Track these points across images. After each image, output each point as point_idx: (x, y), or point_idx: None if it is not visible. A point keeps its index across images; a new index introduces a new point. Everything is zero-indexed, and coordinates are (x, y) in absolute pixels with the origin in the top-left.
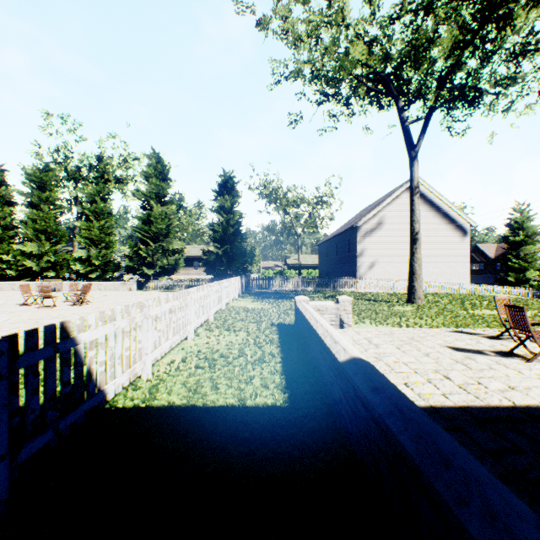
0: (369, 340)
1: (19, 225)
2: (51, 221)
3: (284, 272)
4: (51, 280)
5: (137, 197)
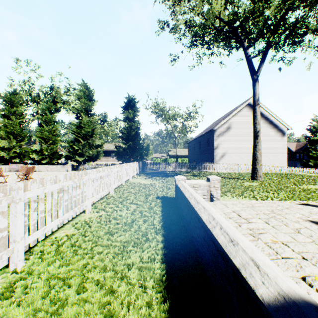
0: (237, 213)
1: None
2: (17, 126)
3: (167, 160)
4: (15, 164)
5: (72, 111)
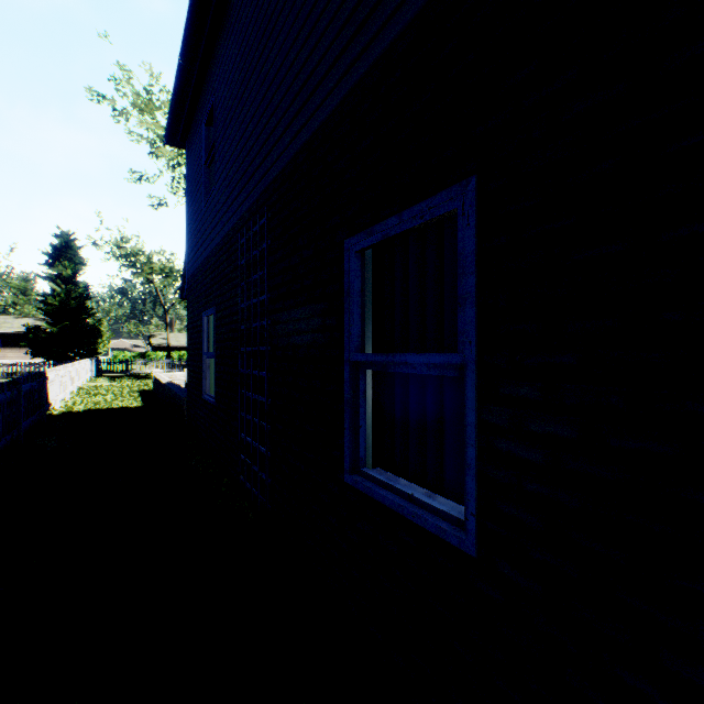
0: None
1: None
2: None
3: (148, 355)
4: None
5: None
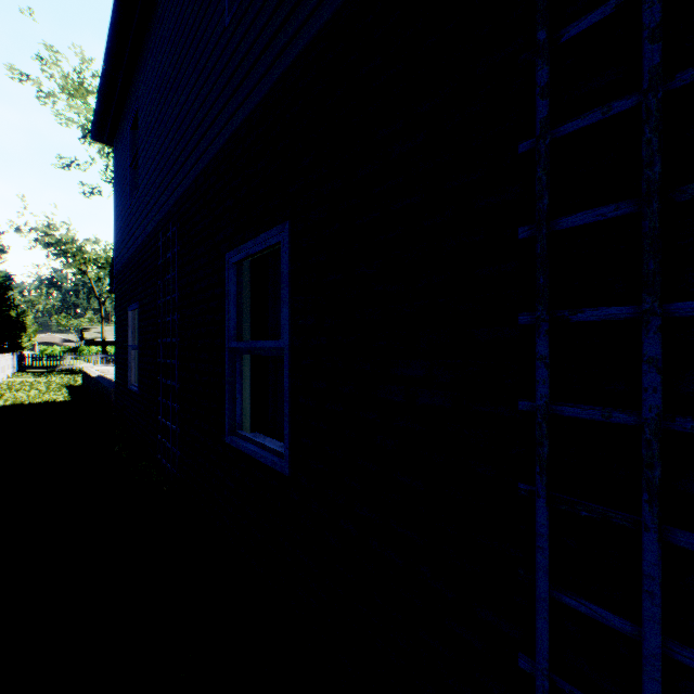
0: None
1: None
2: None
3: (81, 350)
4: None
5: None
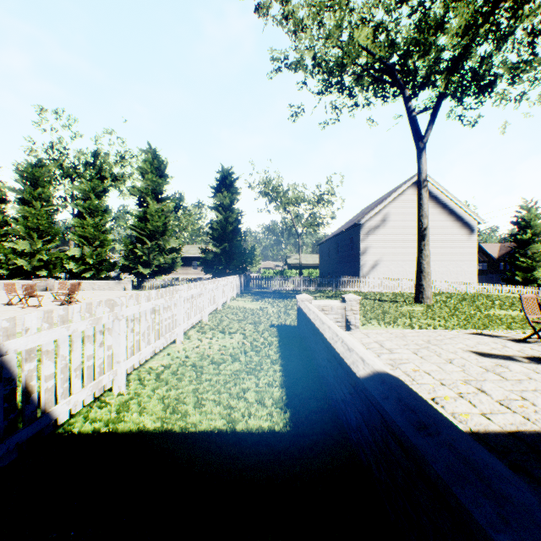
0: (380, 344)
1: (11, 223)
2: (44, 218)
3: (285, 272)
4: (42, 279)
5: (132, 193)
